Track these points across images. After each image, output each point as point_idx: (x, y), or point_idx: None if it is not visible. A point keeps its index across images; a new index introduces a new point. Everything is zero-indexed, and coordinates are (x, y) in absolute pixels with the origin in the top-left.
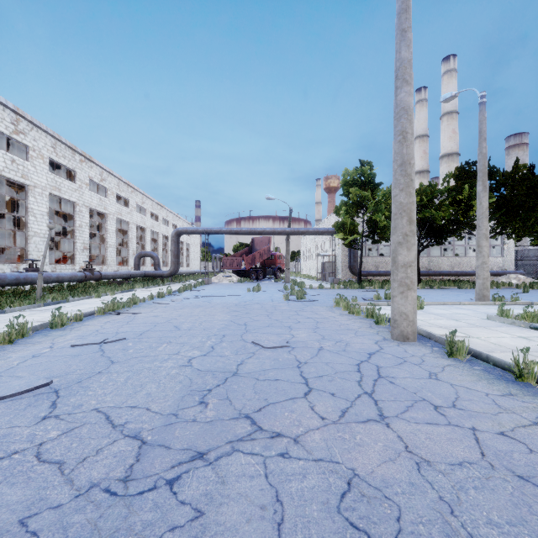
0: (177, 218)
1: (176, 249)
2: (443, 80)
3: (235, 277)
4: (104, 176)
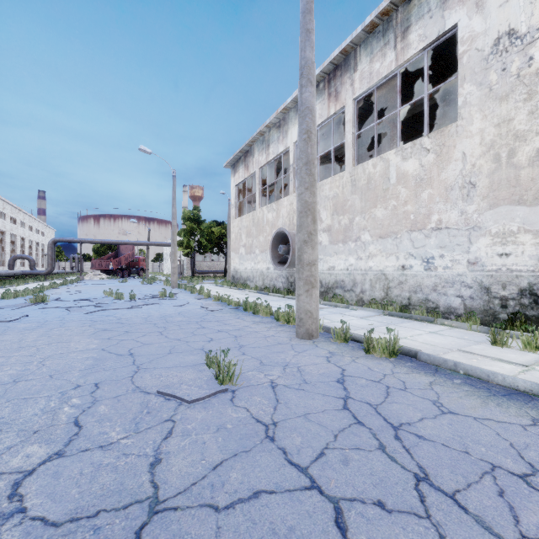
0: (33, 219)
1: (53, 254)
2: None
3: (105, 276)
4: None
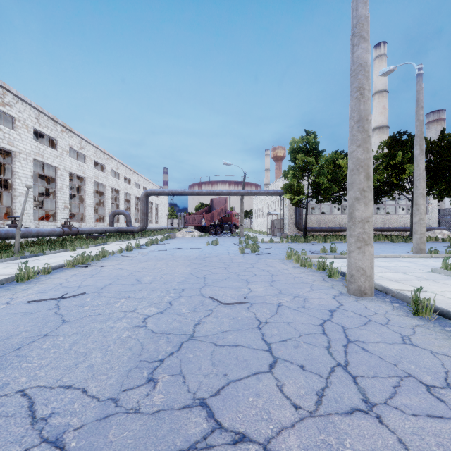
0: (147, 182)
1: (145, 208)
2: (375, 63)
3: (197, 232)
4: (83, 144)
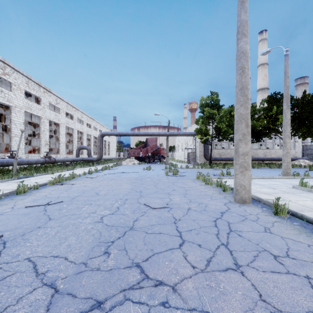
0: (102, 126)
1: (100, 144)
2: (259, 45)
3: (136, 161)
4: (58, 101)
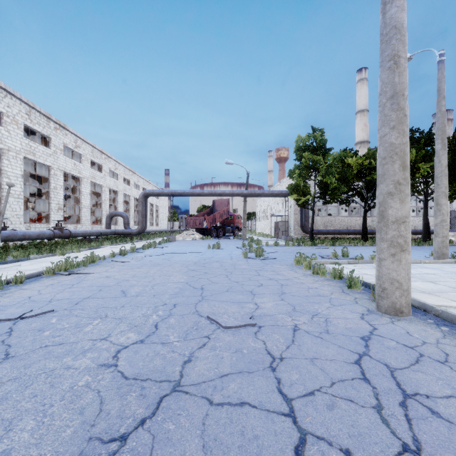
0: (148, 183)
1: (143, 209)
2: None
3: (198, 235)
4: (79, 143)
